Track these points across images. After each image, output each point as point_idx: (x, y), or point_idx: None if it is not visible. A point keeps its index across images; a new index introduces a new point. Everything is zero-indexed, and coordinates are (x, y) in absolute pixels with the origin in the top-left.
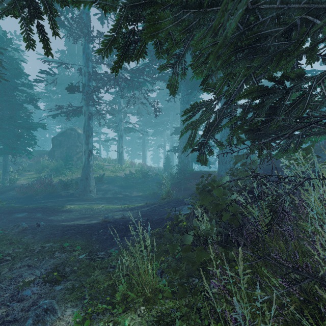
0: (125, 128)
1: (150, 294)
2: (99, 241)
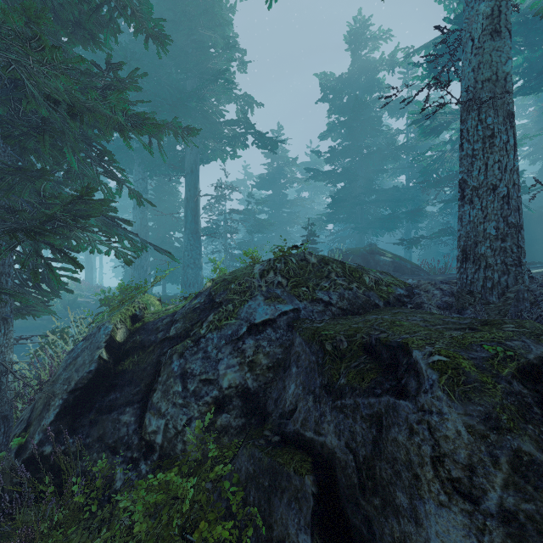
0: None
1: None
2: None
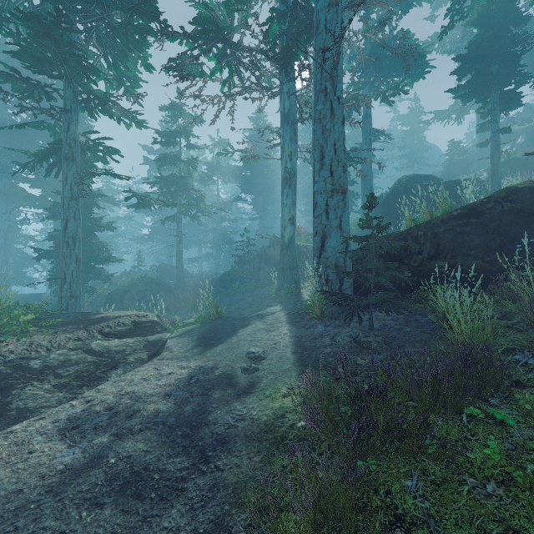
0: None
1: None
2: None
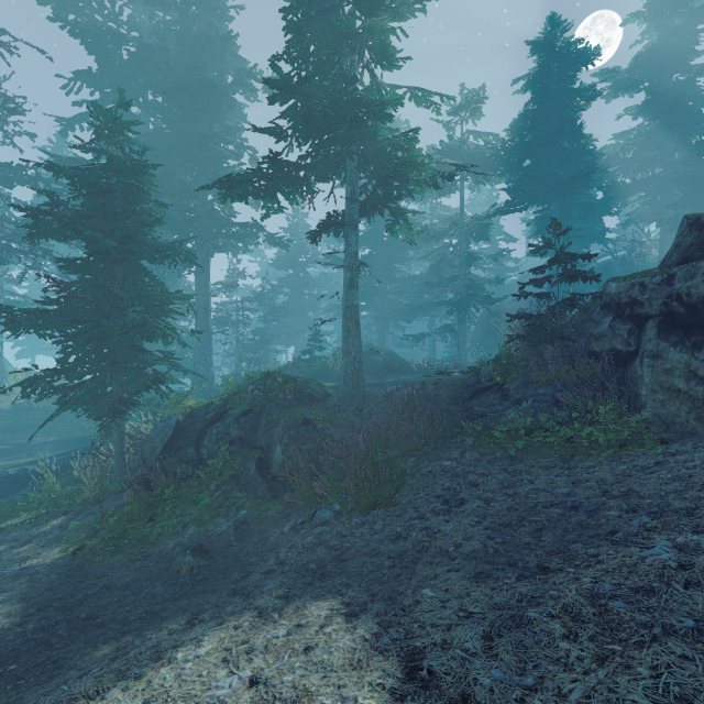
0: (9, 293)
1: (55, 496)
2: None
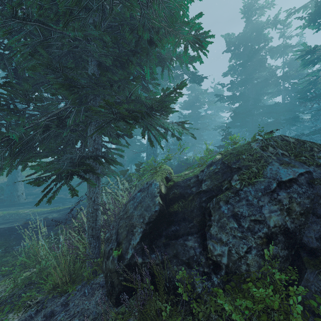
0: None
1: (41, 259)
2: (16, 239)
